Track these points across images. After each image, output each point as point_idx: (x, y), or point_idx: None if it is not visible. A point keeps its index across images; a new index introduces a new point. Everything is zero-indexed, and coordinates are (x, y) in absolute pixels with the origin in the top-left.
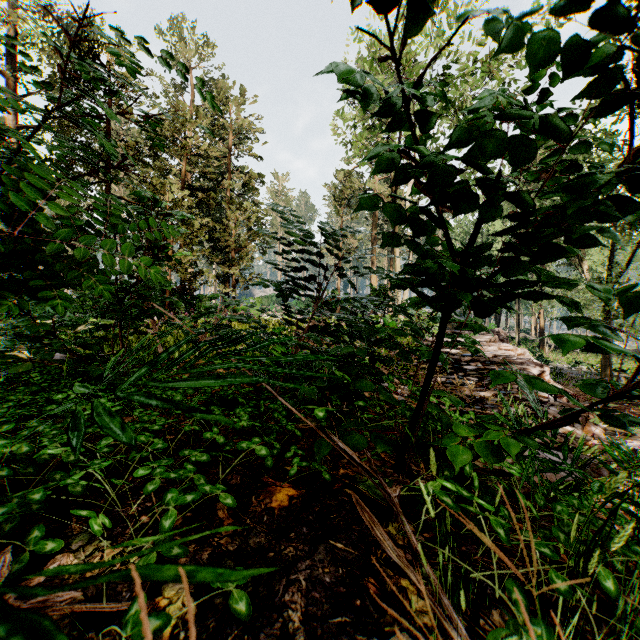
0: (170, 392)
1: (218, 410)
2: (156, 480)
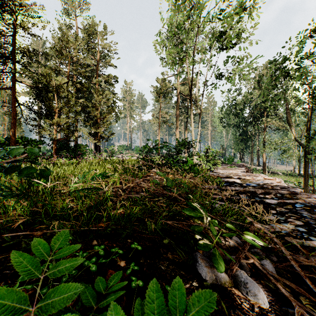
0: None
1: None
2: None
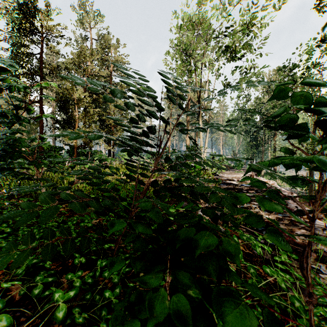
0: None
1: (41, 285)
2: None
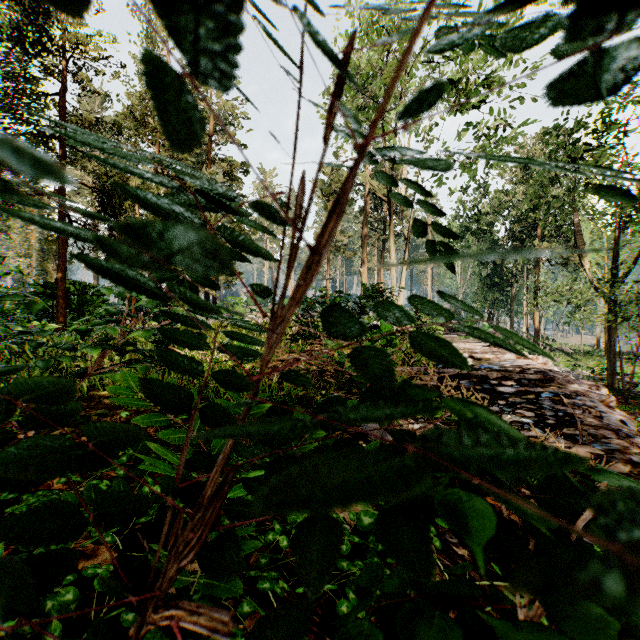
0: None
1: None
2: None
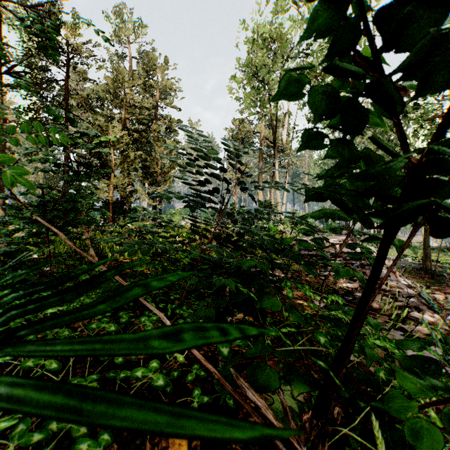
0: (83, 297)
1: (126, 317)
2: (9, 449)
